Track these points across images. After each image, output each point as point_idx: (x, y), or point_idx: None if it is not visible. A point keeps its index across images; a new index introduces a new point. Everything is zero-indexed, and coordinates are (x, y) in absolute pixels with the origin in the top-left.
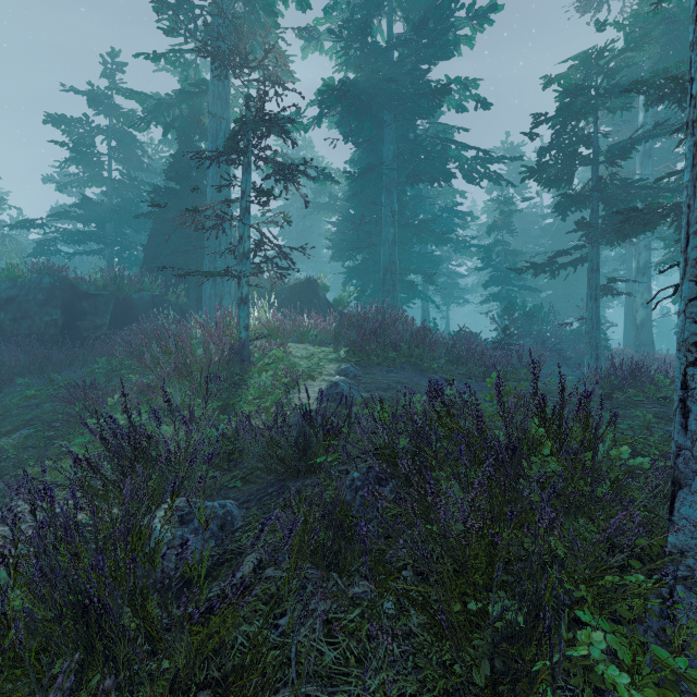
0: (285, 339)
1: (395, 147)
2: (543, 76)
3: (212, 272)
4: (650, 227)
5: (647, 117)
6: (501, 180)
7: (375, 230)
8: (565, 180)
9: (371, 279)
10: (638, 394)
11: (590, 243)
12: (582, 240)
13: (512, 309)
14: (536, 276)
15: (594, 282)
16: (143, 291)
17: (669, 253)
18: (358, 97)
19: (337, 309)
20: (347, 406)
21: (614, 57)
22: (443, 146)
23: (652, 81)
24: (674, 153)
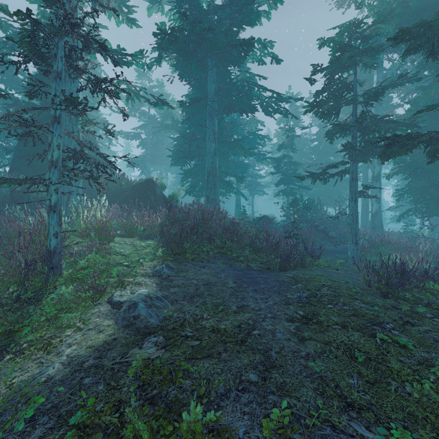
0: (110, 238)
1: (216, 86)
2: (319, 39)
3: (8, 181)
4: (410, 150)
5: (379, 78)
6: (288, 114)
7: (203, 144)
8: (334, 114)
9: (201, 179)
10: (424, 307)
11: (352, 160)
12: (345, 157)
13: (295, 203)
14: (314, 182)
15: (354, 188)
16: (4, 187)
17: (396, 168)
18: (186, 43)
19: (170, 203)
20: (141, 338)
21: (369, 26)
22: (249, 87)
23: (414, 31)
24: (390, 104)
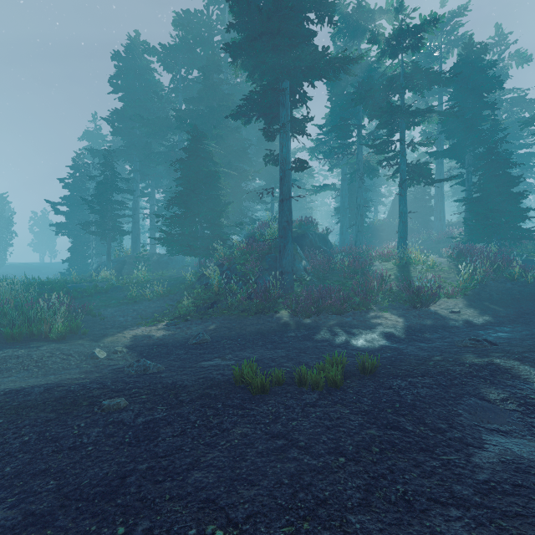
0: None
1: None
2: None
3: None
4: None
5: None
6: None
7: None
8: None
9: None
10: None
11: None
12: None
13: None
14: None
15: None
16: None
17: None
18: None
19: None
20: None
21: None
22: (528, 153)
23: None
24: None
